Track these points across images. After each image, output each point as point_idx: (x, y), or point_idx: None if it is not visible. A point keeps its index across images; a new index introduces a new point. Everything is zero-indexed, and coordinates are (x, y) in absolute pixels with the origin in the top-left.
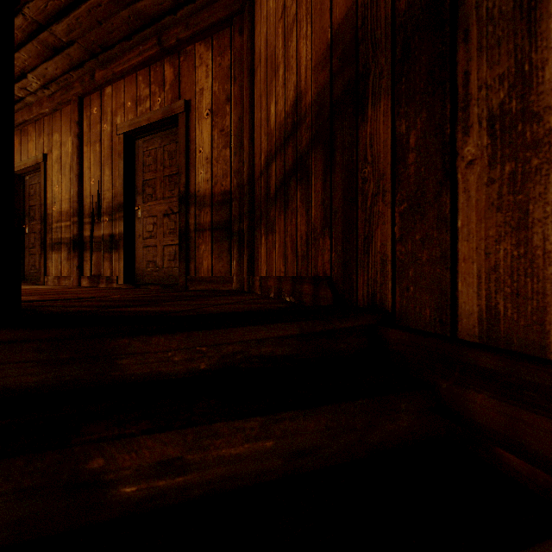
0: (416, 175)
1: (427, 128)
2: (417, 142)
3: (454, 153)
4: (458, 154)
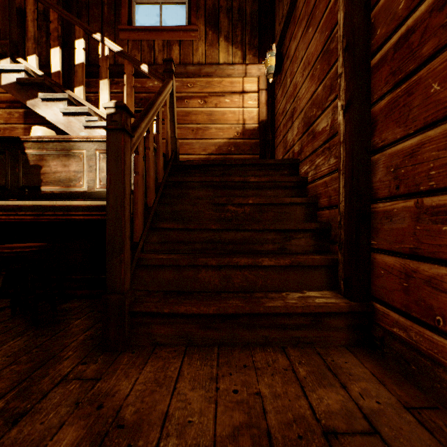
0: (18, 40)
1: (20, 33)
2: (18, 34)
3: (25, 39)
4: (26, 40)
